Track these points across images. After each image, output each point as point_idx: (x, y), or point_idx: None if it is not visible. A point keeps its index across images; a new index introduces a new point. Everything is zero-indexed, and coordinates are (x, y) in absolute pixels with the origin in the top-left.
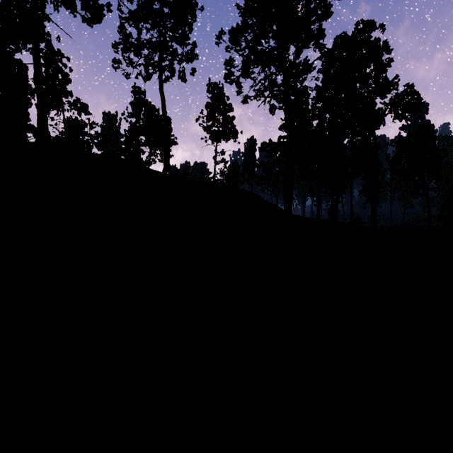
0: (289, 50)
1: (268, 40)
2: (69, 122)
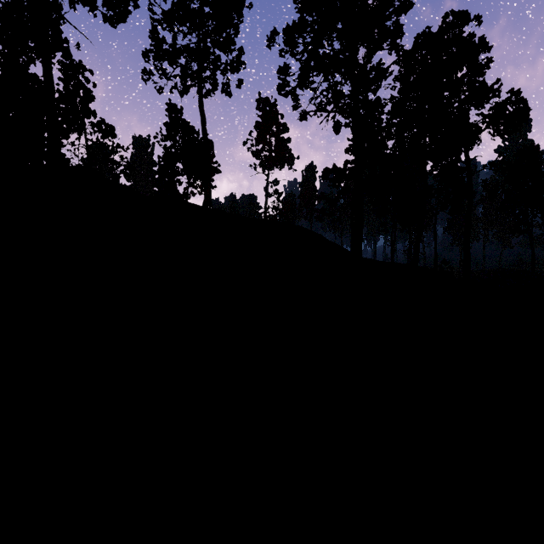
0: (357, 54)
1: (332, 42)
2: (88, 145)
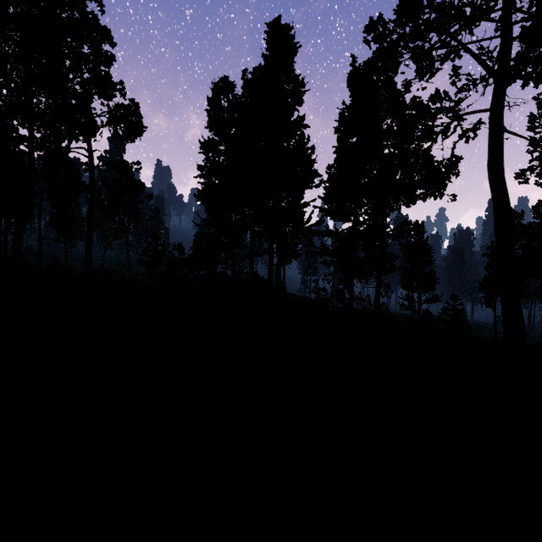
0: None
1: None
2: None
